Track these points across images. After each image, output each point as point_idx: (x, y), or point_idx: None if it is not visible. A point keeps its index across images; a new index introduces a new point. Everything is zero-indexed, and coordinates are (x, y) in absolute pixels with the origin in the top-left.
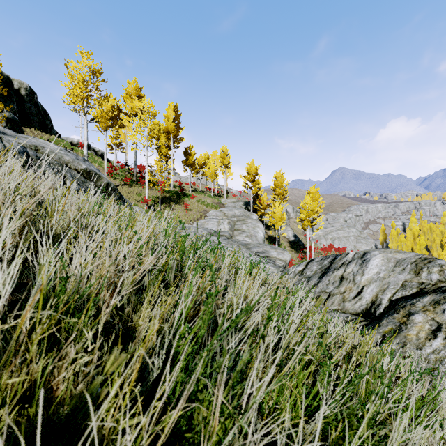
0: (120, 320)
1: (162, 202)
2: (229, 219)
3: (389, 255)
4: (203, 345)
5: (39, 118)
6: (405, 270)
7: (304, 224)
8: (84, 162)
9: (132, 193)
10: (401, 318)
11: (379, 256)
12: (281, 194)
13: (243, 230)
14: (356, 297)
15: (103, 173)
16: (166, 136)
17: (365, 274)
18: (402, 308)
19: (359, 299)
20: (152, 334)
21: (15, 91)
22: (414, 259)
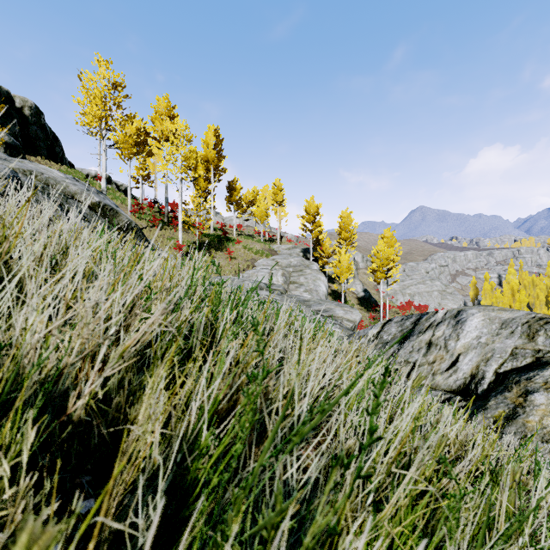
0: (101, 420)
1: (199, 248)
2: (283, 269)
3: (492, 314)
4: (244, 459)
5: (47, 145)
6: (515, 333)
7: (377, 275)
8: (98, 195)
9: (163, 237)
10: (515, 398)
11: (478, 315)
12: (348, 238)
13: (301, 283)
14: (450, 368)
15: (126, 212)
16: (205, 167)
17: (461, 338)
18: (515, 384)
19: (454, 371)
20: (159, 441)
21: (17, 110)
22: (525, 319)
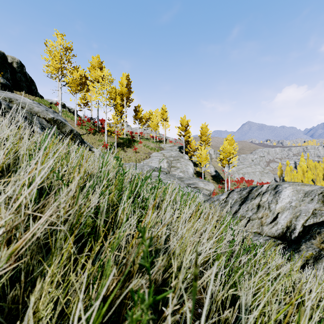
0: None
1: (117, 146)
2: (167, 159)
3: (298, 187)
4: None
5: (27, 85)
6: (314, 200)
7: (223, 162)
8: (53, 113)
9: (95, 139)
10: (319, 244)
11: (289, 188)
12: (205, 140)
13: (178, 167)
14: (272, 222)
15: (74, 124)
16: (121, 98)
17: (278, 203)
18: (317, 234)
19: (275, 224)
20: None
21: (9, 64)
22: (320, 191)
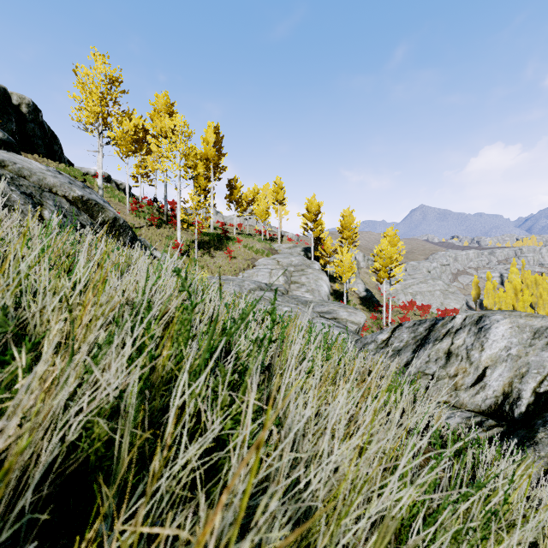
0: None
1: (198, 247)
2: (284, 269)
3: (521, 321)
4: None
5: (45, 142)
6: None
7: (380, 275)
8: (83, 189)
9: (161, 236)
10: None
11: (504, 321)
12: (349, 237)
13: (302, 283)
14: (476, 384)
15: (124, 210)
16: (205, 165)
17: (486, 348)
18: None
19: (481, 387)
20: None
21: (14, 108)
22: None
